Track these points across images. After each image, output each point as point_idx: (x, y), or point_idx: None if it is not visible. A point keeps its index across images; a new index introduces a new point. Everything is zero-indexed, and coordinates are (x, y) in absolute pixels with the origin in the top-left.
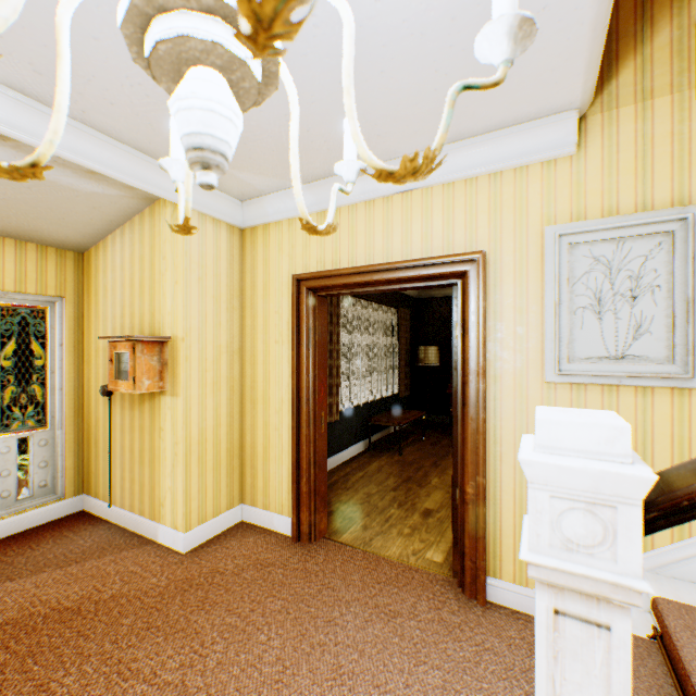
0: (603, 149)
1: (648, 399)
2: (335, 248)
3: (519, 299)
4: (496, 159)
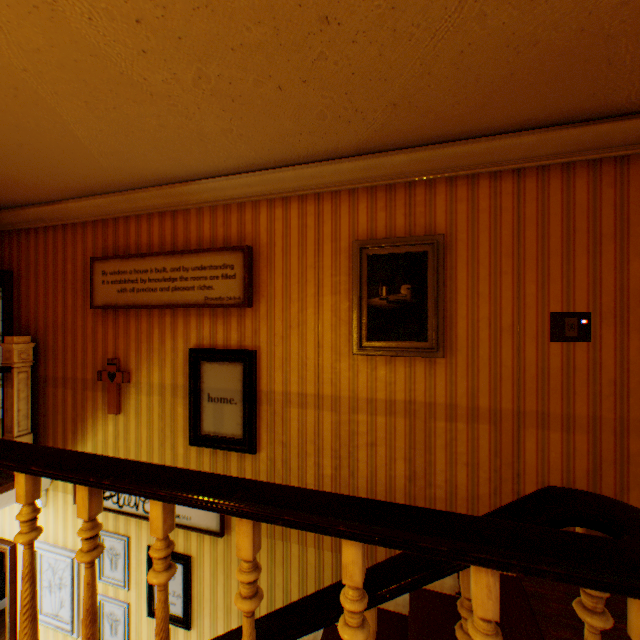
0: (55, 508)
1: (67, 636)
2: None
3: None
4: None
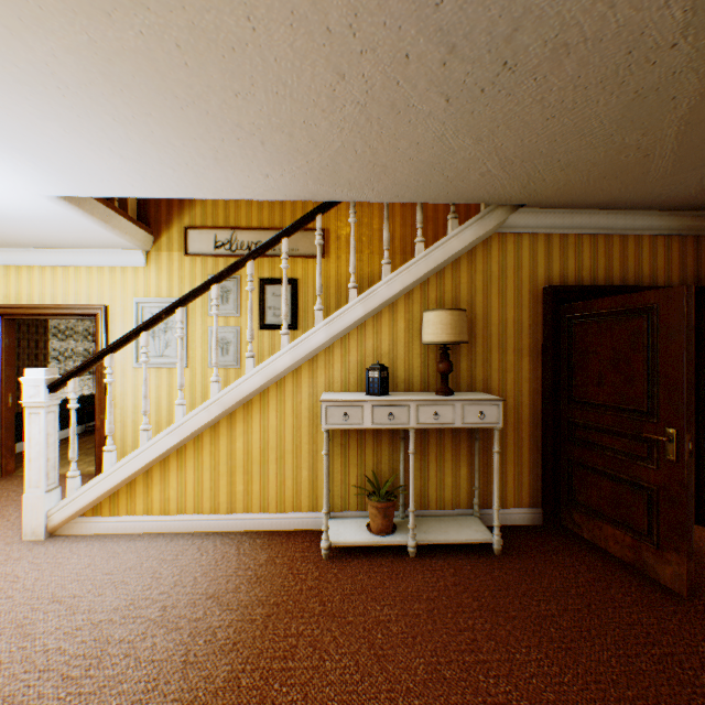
0: (157, 268)
1: (172, 373)
2: (19, 290)
3: (124, 329)
4: (112, 261)
